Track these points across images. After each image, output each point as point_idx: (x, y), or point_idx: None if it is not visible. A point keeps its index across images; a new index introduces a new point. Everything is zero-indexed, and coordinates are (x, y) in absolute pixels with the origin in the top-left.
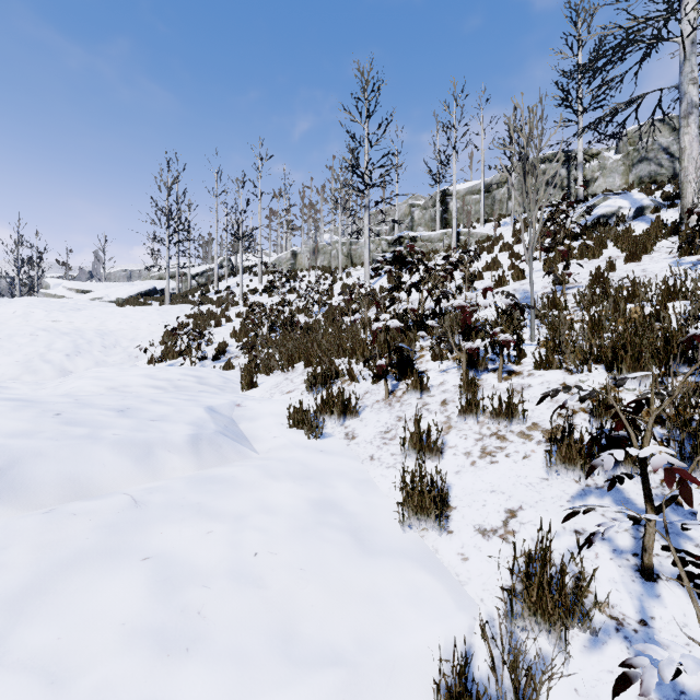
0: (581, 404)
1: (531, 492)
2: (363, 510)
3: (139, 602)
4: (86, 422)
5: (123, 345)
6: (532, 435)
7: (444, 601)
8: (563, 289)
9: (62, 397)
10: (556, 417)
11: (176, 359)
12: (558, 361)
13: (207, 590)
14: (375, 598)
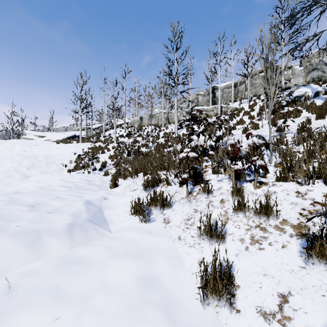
0: (314, 206)
1: (294, 279)
2: (174, 285)
3: None
4: (4, 216)
5: (56, 162)
6: (284, 229)
7: None
8: (283, 134)
9: (3, 196)
10: (298, 215)
11: (81, 170)
12: (291, 177)
13: None
14: None
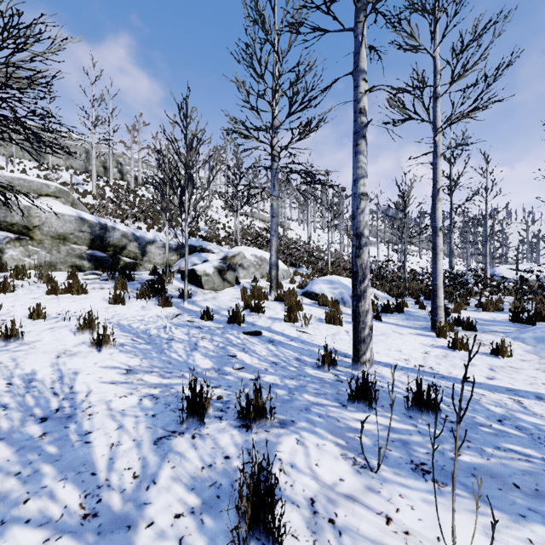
0: None
1: None
2: None
3: None
4: None
5: None
6: None
7: None
8: None
9: None
10: None
11: None
12: None
13: None
14: None
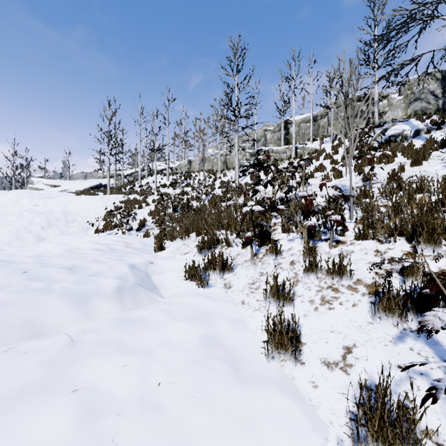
0: (391, 265)
1: (361, 333)
2: (238, 344)
3: (65, 431)
4: (44, 278)
5: (79, 220)
6: (357, 288)
7: (302, 423)
8: (370, 184)
9: (31, 258)
10: (374, 275)
11: (113, 230)
12: (372, 234)
13: (120, 418)
14: (250, 422)
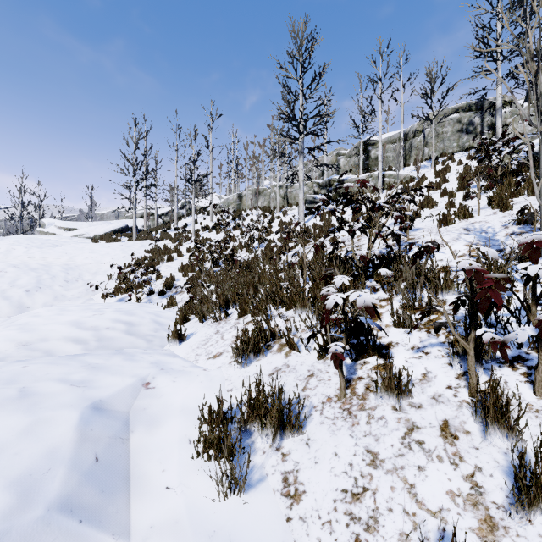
0: None
1: None
2: None
3: None
4: None
5: (85, 278)
6: None
7: None
8: None
9: None
10: None
11: (127, 293)
12: None
13: None
14: None
